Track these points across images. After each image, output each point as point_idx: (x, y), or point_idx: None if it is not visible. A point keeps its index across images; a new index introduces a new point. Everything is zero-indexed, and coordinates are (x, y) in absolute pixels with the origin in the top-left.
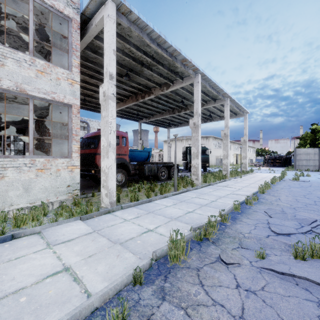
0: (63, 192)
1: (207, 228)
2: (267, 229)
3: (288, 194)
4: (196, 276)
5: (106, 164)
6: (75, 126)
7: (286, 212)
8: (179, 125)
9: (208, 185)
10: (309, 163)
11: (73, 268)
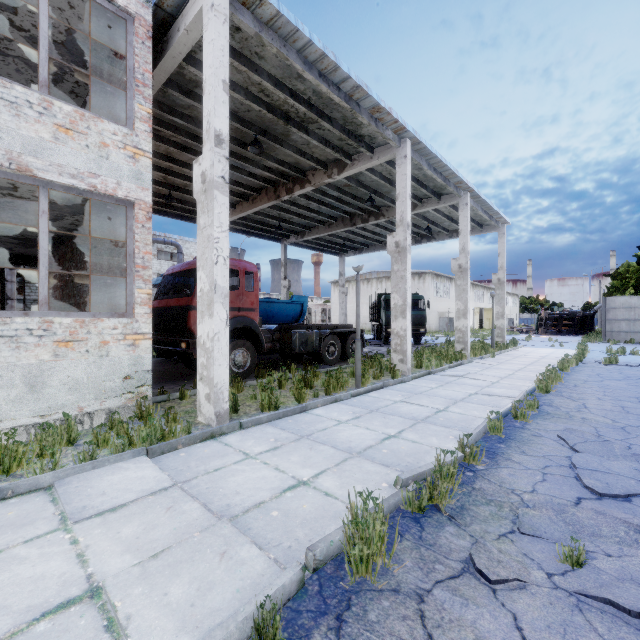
0: (114, 390)
1: (436, 483)
2: (573, 481)
3: (602, 395)
4: (418, 619)
5: (208, 330)
6: (142, 249)
7: (607, 437)
8: (363, 250)
9: (426, 374)
10: (633, 327)
11: (108, 592)
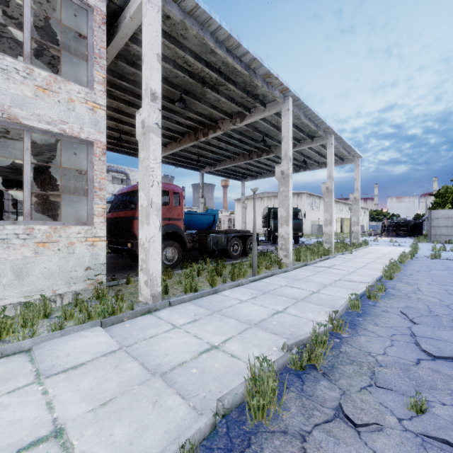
0: (79, 278)
1: (313, 348)
2: (414, 346)
3: (431, 281)
4: None
5: (146, 234)
6: (99, 175)
7: (436, 313)
8: (258, 176)
9: (303, 266)
10: (451, 232)
11: (68, 433)
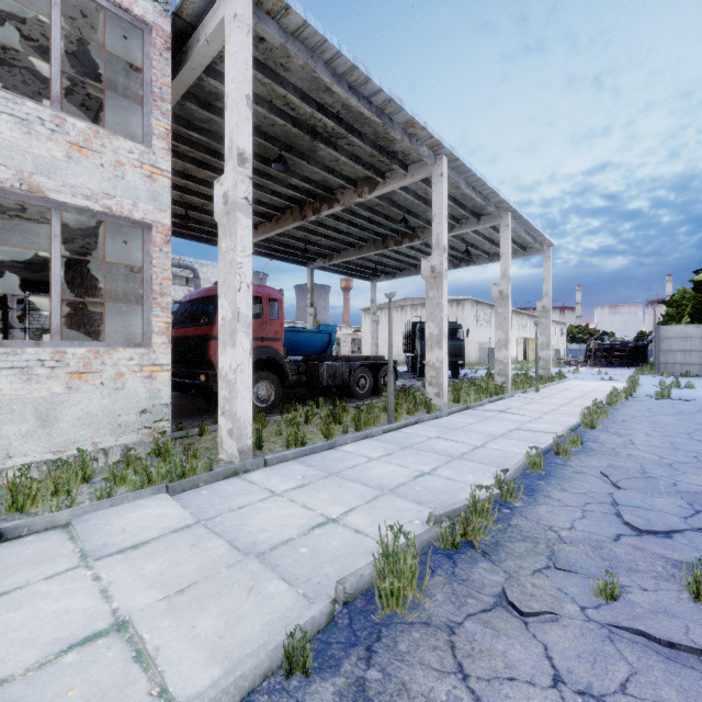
0: (130, 425)
1: (470, 518)
2: (614, 518)
3: (651, 431)
4: (448, 650)
5: (231, 361)
6: (160, 274)
7: (652, 474)
8: (397, 274)
9: (464, 409)
10: (689, 359)
11: (136, 625)
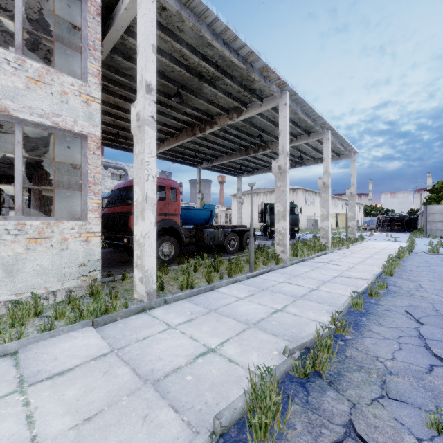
0: (72, 274)
1: (318, 354)
2: (424, 350)
3: (432, 278)
4: None
5: (141, 230)
6: (93, 170)
7: (442, 312)
8: (254, 172)
9: (300, 261)
10: None
11: None
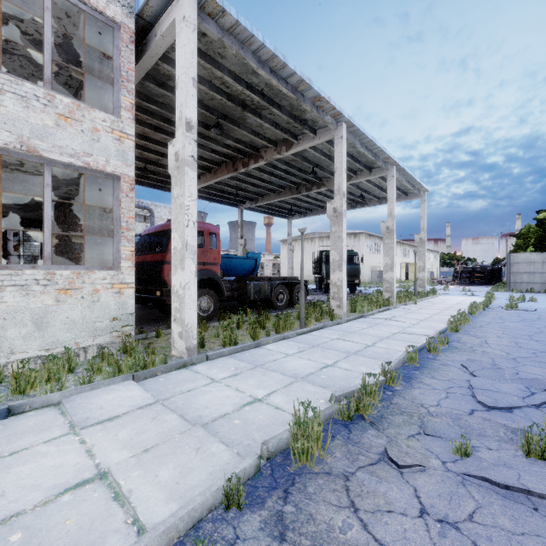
0: (104, 329)
1: (362, 398)
2: (470, 398)
3: (501, 334)
4: (344, 491)
5: (180, 280)
6: (126, 214)
7: (500, 366)
8: (308, 214)
9: (359, 317)
10: (533, 279)
11: (114, 474)
